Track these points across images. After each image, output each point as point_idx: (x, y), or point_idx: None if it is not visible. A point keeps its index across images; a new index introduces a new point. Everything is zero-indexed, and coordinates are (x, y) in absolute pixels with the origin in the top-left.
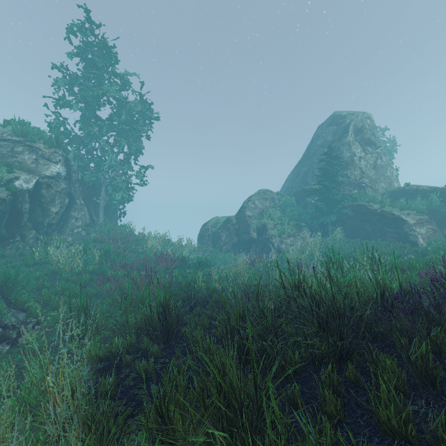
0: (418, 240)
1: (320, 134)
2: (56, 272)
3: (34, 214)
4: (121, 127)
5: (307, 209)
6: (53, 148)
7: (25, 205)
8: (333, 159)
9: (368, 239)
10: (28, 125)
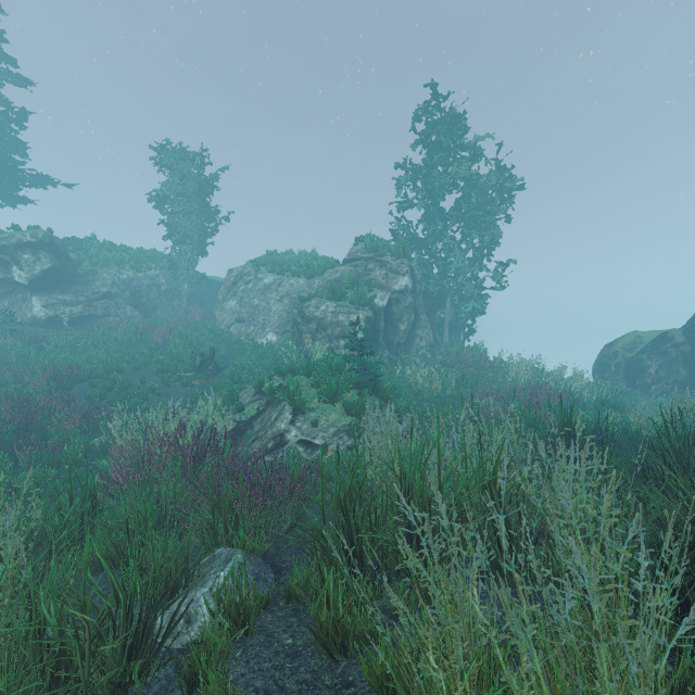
0: None
1: None
2: (416, 393)
3: (387, 333)
4: (470, 215)
5: None
6: (399, 258)
7: (381, 324)
8: None
9: None
10: (377, 238)
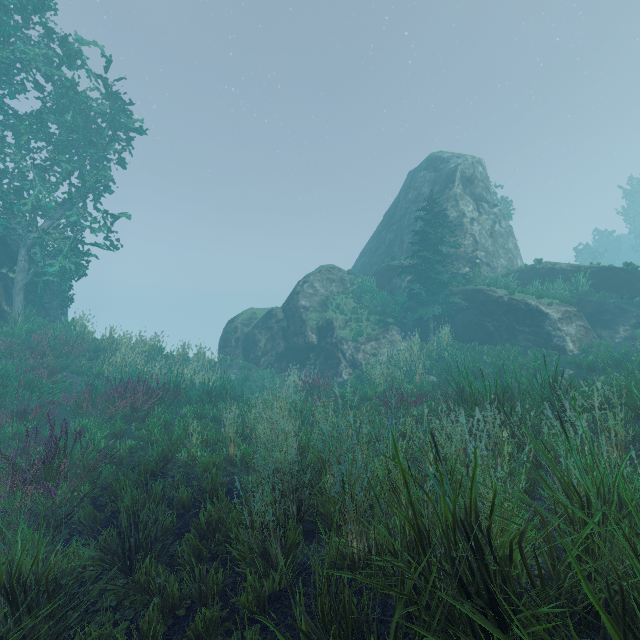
0: (566, 345)
1: (412, 185)
2: None
3: None
4: (65, 138)
5: (396, 296)
6: None
7: None
8: (436, 218)
9: (491, 343)
10: None
